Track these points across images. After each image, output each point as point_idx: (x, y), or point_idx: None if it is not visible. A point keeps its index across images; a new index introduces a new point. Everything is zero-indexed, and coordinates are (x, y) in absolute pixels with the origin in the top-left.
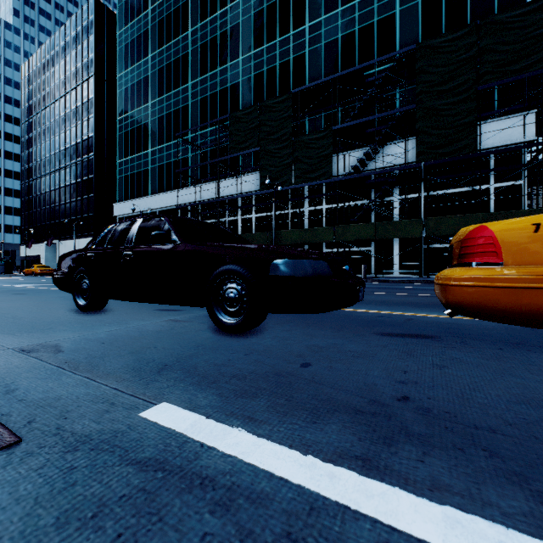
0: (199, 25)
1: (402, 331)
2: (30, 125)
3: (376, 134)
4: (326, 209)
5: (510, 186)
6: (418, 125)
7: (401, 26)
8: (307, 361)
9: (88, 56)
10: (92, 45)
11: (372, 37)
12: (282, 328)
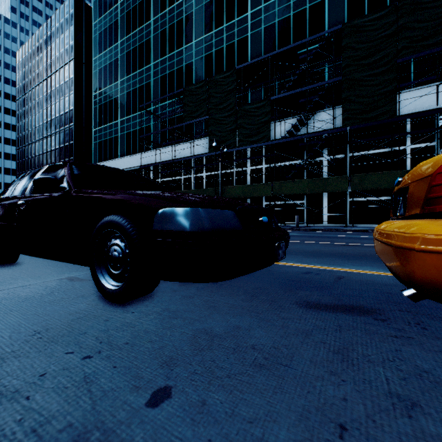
0: (160, 15)
1: (332, 299)
2: (23, 101)
3: (308, 103)
4: (265, 168)
5: (424, 147)
6: (344, 94)
7: (330, 11)
8: (169, 382)
9: (69, 43)
10: (72, 34)
11: (305, 21)
12: (185, 293)
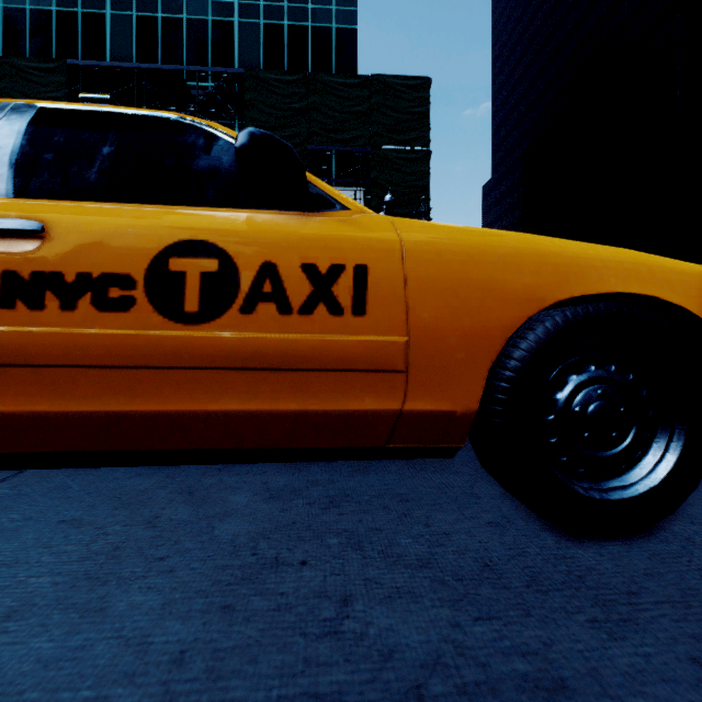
0: None
1: None
2: None
3: None
4: None
5: None
6: None
7: (241, 43)
8: None
9: None
10: None
11: (206, 39)
12: None
